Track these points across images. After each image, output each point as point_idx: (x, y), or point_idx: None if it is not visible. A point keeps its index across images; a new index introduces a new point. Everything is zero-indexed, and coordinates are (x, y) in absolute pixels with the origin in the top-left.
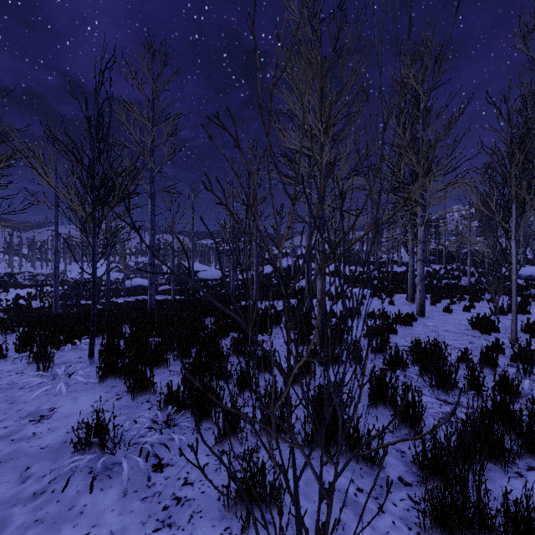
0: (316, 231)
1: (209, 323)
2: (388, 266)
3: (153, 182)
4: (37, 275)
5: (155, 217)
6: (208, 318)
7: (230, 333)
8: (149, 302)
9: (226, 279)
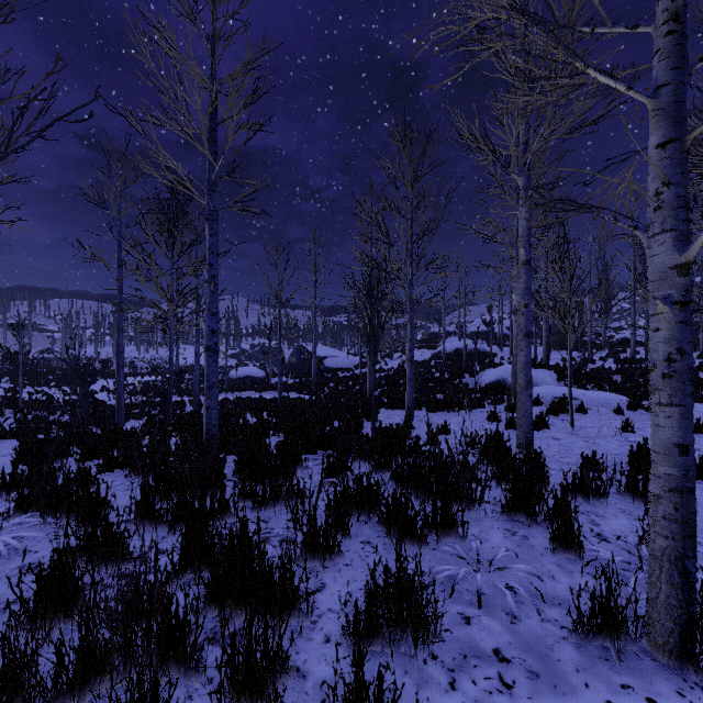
0: (646, 234)
1: (315, 471)
2: (634, 350)
3: (213, 191)
4: (134, 361)
5: (216, 259)
6: (317, 456)
7: (353, 521)
8: (205, 421)
9: (363, 369)
